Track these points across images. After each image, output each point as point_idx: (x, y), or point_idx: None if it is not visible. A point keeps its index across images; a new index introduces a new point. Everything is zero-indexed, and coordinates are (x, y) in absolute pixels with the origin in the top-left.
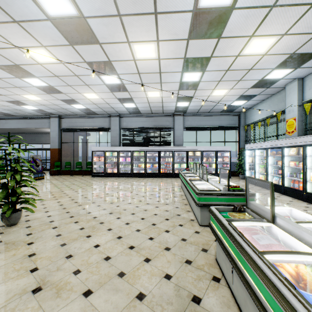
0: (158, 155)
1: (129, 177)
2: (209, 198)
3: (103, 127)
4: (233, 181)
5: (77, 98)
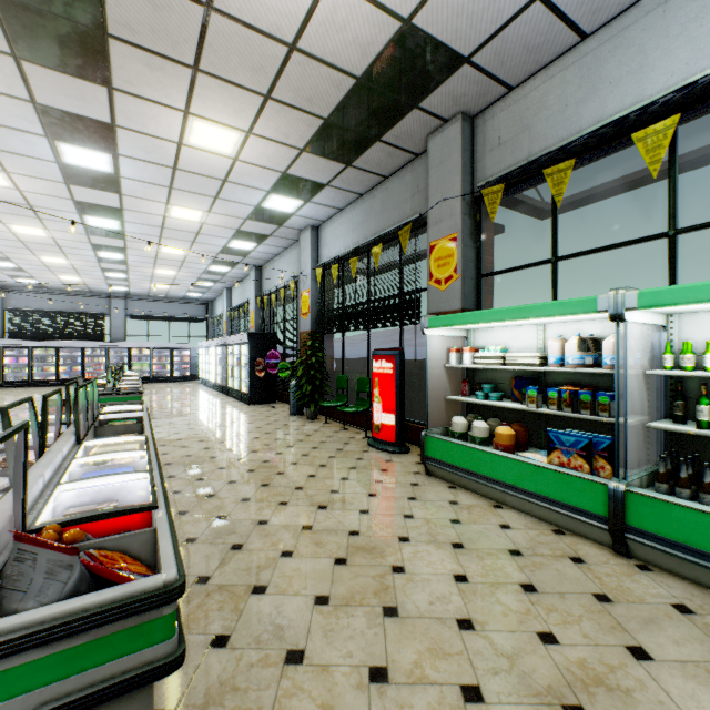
0: (82, 353)
1: (27, 387)
2: None
3: None
4: (188, 383)
5: None
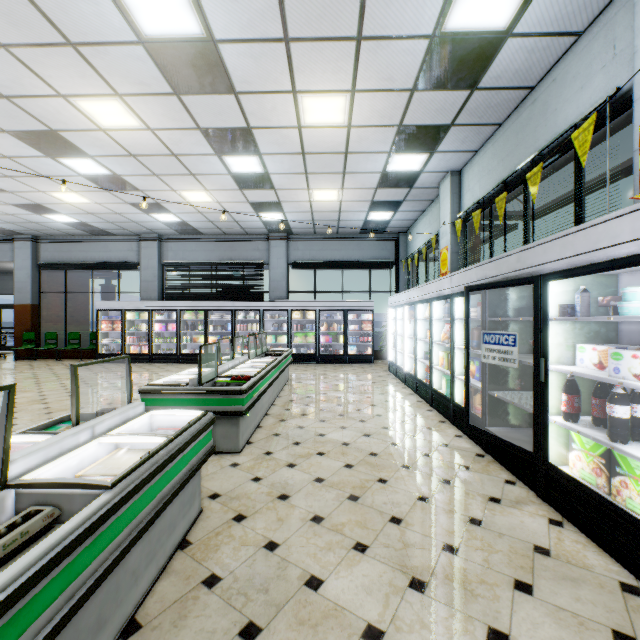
0: (232, 318)
1: (174, 363)
2: (161, 399)
3: (126, 261)
4: (369, 369)
5: (44, 201)
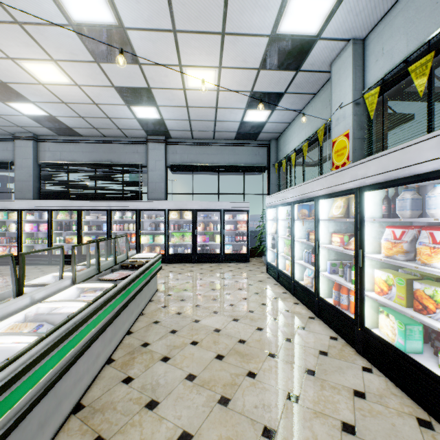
0: (107, 218)
1: (45, 265)
2: None
3: None
4: (246, 269)
5: None
